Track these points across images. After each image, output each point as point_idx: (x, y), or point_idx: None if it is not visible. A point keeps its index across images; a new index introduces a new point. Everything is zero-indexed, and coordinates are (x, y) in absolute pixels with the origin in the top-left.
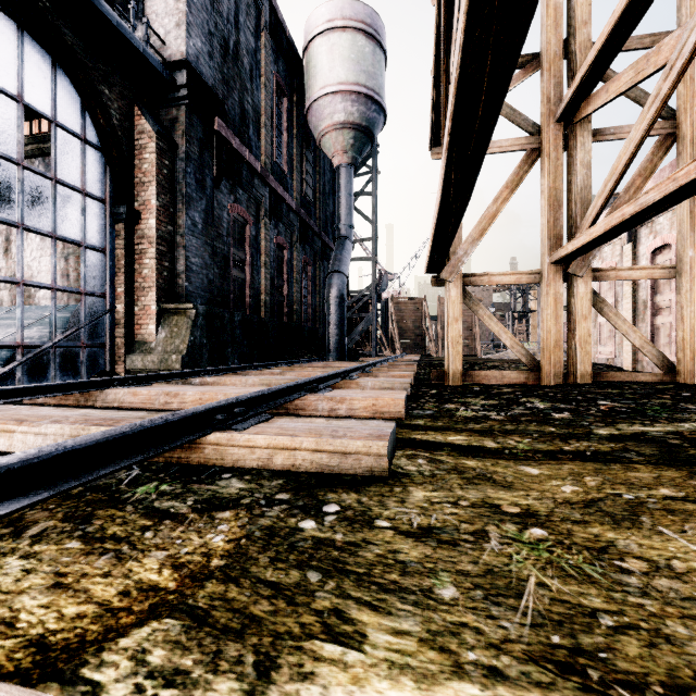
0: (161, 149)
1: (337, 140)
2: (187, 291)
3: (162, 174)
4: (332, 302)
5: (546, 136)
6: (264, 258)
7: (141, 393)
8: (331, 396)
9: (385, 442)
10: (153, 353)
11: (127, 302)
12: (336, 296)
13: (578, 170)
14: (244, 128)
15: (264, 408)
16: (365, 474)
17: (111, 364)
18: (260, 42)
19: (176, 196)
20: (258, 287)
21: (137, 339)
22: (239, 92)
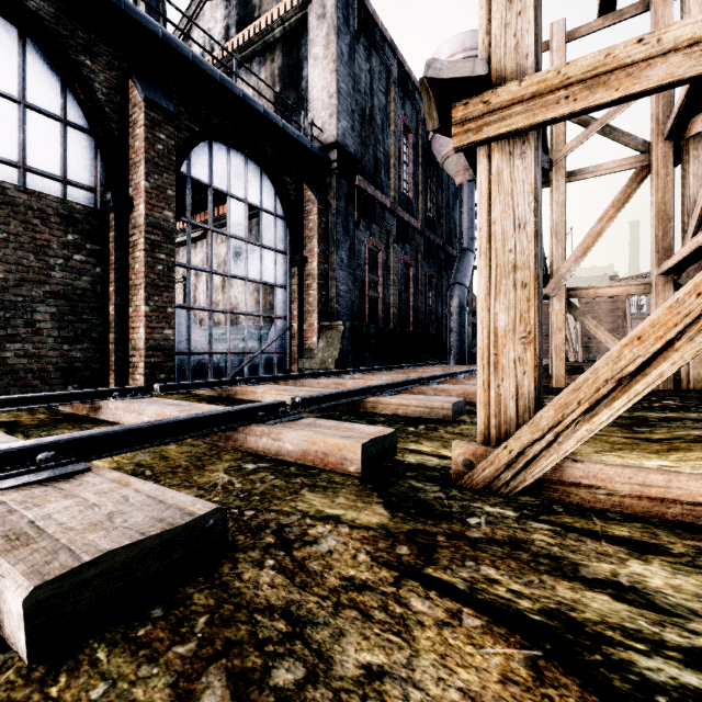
0: (320, 211)
1: (459, 162)
2: (337, 312)
3: (321, 228)
4: (452, 312)
5: (654, 155)
6: (393, 277)
7: (322, 382)
8: (435, 387)
9: (451, 404)
10: (316, 358)
11: (299, 322)
12: (457, 306)
13: (690, 183)
14: (377, 174)
15: (394, 390)
16: (441, 419)
17: (290, 365)
18: (389, 97)
19: (330, 242)
20: (388, 302)
21: (305, 348)
22: (373, 147)
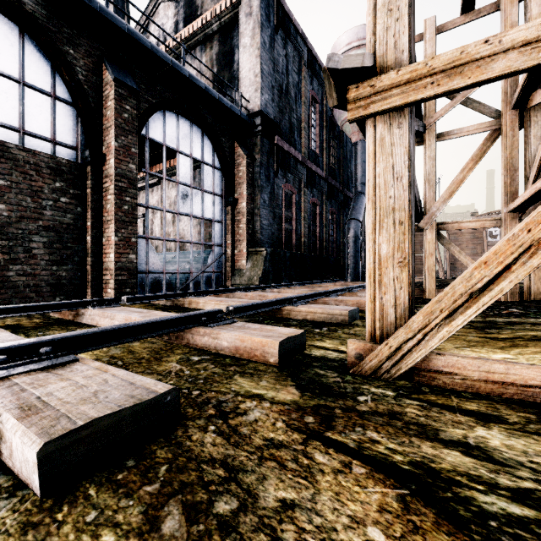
0: (248, 163)
1: (354, 125)
2: (261, 241)
3: (248, 177)
4: (349, 241)
5: (503, 121)
6: (304, 214)
7: (249, 295)
8: (336, 298)
9: (347, 311)
10: (245, 276)
11: (232, 248)
12: (352, 236)
13: (531, 142)
14: (291, 135)
15: (304, 301)
16: (340, 323)
17: (225, 281)
18: (301, 76)
19: (255, 187)
20: (300, 233)
21: (236, 268)
22: (288, 114)
